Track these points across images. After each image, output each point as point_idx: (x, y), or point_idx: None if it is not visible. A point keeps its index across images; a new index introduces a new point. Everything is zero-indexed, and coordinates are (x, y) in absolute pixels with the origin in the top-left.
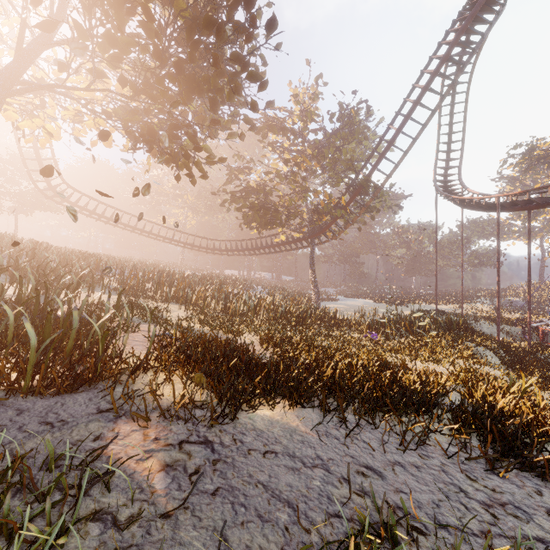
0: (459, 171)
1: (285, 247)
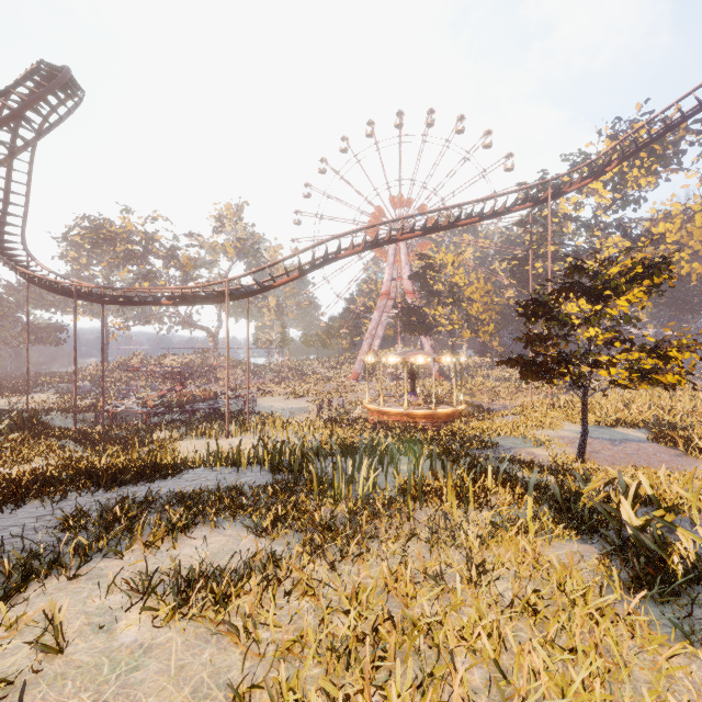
0: (23, 233)
1: None
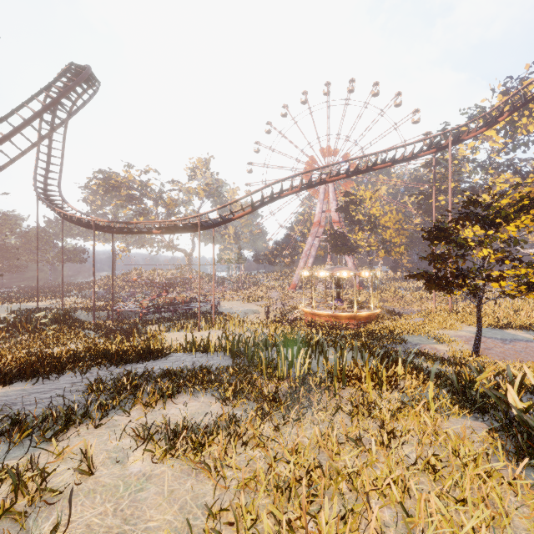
0: (59, 184)
1: None
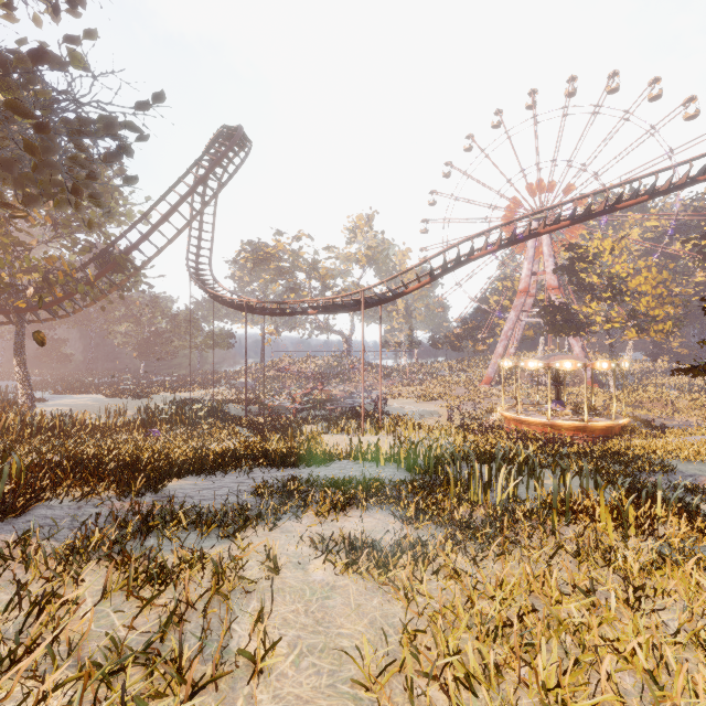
0: (210, 262)
1: None
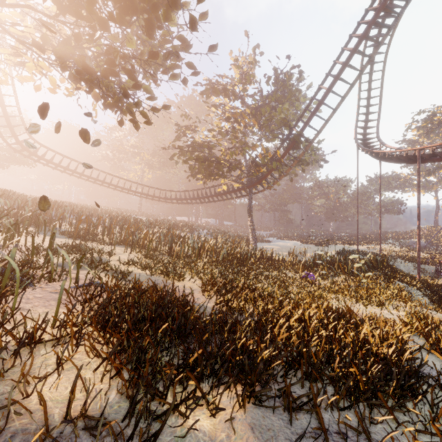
0: (377, 130)
1: (227, 196)
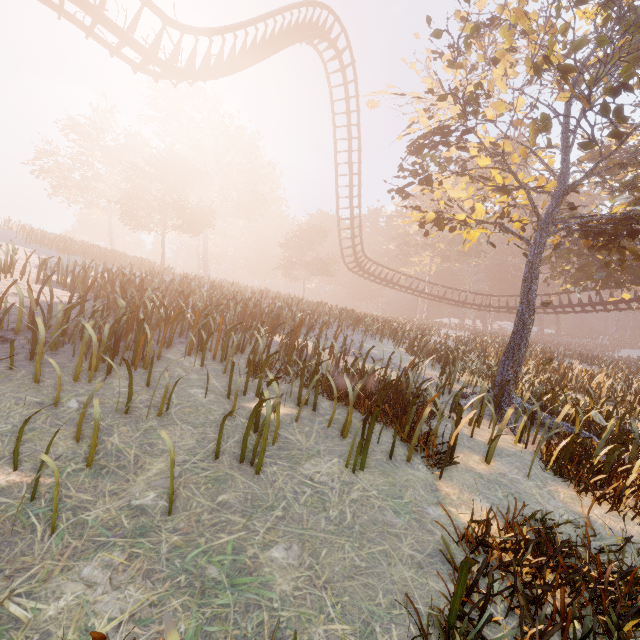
0: None
1: (616, 305)
